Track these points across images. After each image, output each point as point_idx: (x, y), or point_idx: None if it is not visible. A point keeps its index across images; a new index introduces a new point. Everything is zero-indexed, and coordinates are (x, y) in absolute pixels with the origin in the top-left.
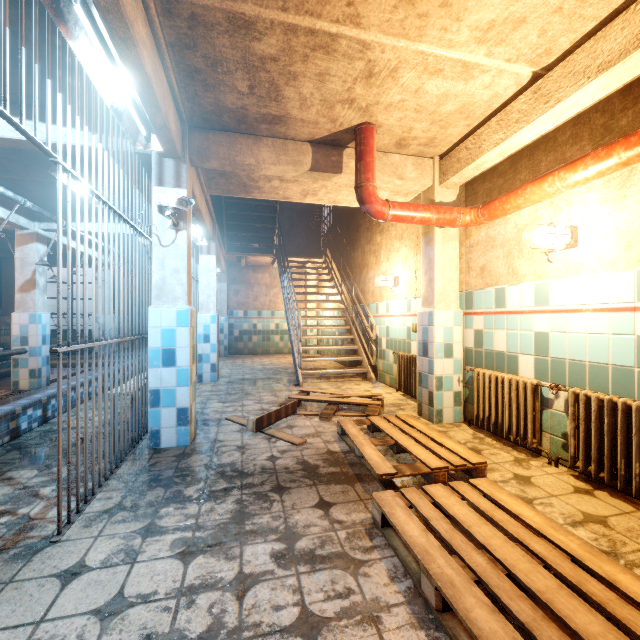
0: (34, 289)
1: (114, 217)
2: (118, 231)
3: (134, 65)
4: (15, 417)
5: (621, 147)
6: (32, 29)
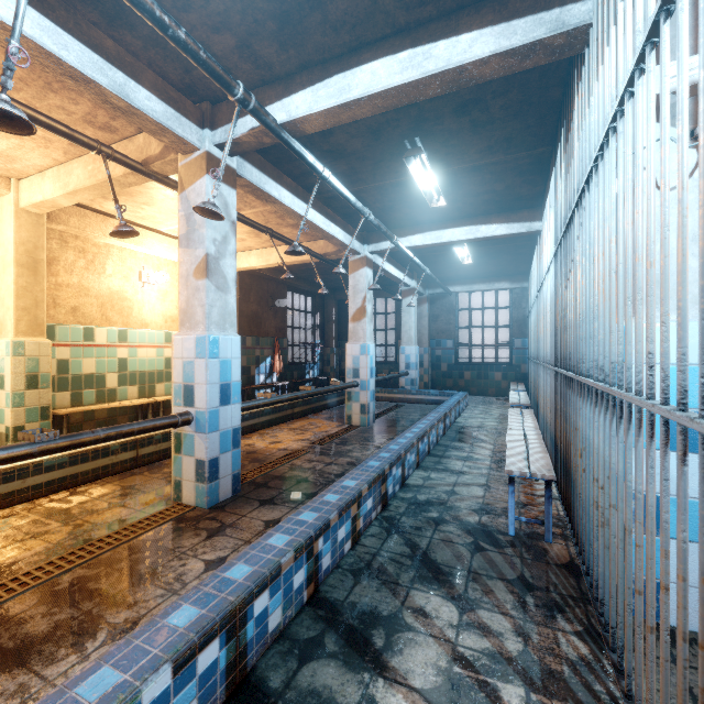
0: (364, 318)
1: (441, 223)
2: (446, 239)
3: None
4: (384, 478)
5: None
6: None
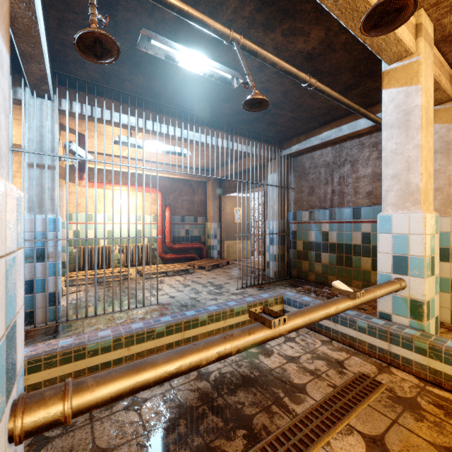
0: None
1: None
2: None
3: (146, 132)
4: None
5: (141, 188)
6: (134, 80)
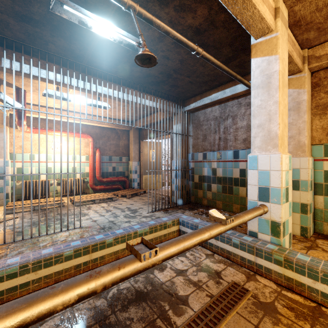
0: None
1: None
2: None
3: (72, 88)
4: None
5: (75, 134)
6: (57, 42)
